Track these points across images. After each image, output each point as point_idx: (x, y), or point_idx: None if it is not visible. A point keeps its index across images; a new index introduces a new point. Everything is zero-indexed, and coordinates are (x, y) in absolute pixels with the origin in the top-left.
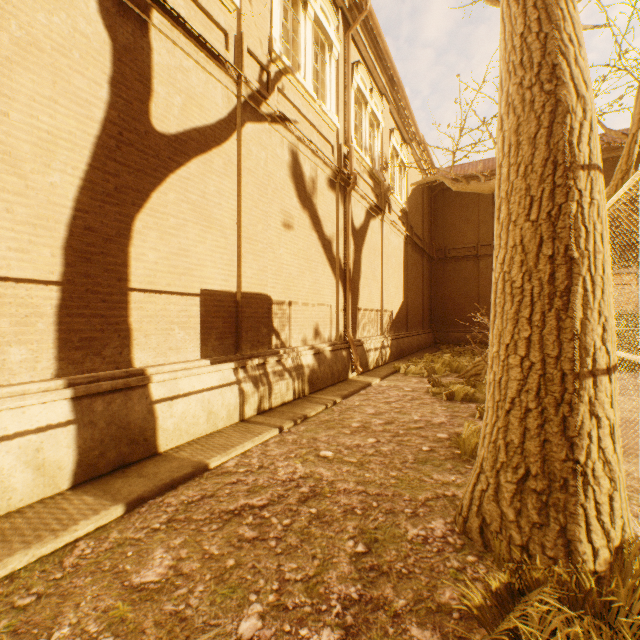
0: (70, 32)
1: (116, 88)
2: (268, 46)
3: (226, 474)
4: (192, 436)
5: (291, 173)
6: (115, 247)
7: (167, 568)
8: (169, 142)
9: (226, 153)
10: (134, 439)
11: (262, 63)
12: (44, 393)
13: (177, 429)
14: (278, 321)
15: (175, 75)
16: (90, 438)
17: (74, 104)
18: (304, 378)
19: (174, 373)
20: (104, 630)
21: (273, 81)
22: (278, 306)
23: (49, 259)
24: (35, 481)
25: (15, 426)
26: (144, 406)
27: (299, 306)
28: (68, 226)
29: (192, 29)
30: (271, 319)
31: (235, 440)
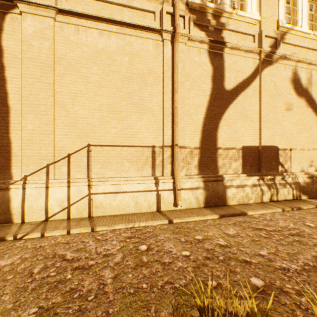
0: (201, 72)
1: (213, 82)
2: (276, 25)
3: (254, 218)
4: (239, 202)
5: (291, 81)
6: (213, 134)
7: (234, 233)
8: (230, 92)
9: (253, 86)
10: (219, 198)
11: (272, 37)
12: (197, 178)
13: (233, 198)
14: (282, 158)
15: (232, 66)
16: (207, 194)
17: (202, 93)
18: (300, 189)
19: (232, 177)
20: (219, 237)
21: (279, 41)
22: (282, 151)
23: (197, 140)
24: (195, 202)
25: (191, 186)
26: (222, 187)
27: (297, 150)
28: (201, 130)
29: (238, 45)
30: (278, 157)
31: (257, 208)
